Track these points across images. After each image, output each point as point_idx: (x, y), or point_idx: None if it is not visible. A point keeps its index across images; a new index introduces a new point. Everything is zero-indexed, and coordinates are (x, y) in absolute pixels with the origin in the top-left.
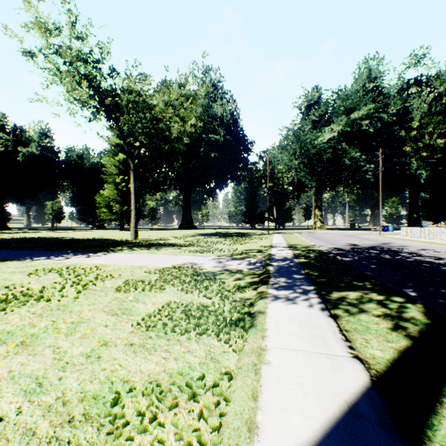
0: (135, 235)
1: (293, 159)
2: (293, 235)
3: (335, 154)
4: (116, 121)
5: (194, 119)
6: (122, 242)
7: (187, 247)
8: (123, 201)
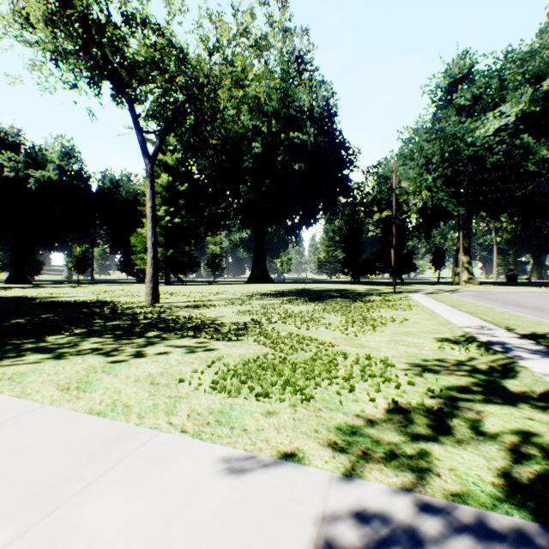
0: (153, 296)
1: (423, 174)
2: (454, 298)
3: (509, 155)
4: (122, 89)
5: (260, 66)
6: (107, 314)
7: (228, 341)
8: (168, 242)
